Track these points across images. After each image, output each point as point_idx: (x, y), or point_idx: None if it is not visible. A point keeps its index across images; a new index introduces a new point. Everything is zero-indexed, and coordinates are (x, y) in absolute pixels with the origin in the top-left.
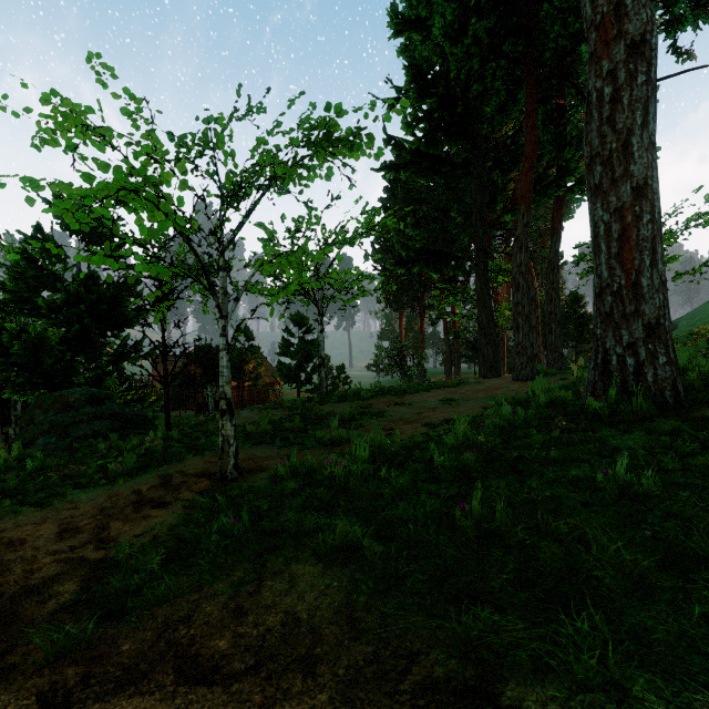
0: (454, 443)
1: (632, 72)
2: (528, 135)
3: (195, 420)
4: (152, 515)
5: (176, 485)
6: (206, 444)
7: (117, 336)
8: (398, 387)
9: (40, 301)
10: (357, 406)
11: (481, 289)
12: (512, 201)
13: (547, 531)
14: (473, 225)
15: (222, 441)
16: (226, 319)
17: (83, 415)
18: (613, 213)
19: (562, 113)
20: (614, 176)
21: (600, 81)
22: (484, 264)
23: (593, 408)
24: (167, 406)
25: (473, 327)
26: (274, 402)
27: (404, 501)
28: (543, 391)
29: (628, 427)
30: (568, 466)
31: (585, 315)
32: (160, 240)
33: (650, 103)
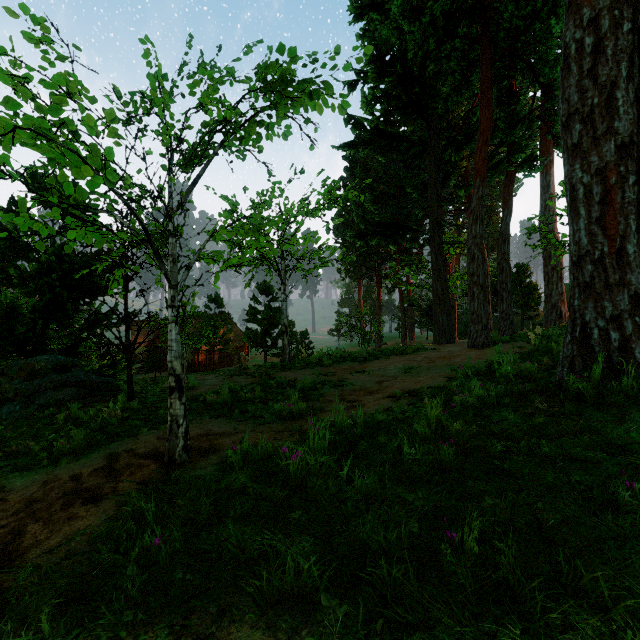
0: (427, 432)
1: (617, 19)
2: (483, 112)
3: (160, 387)
4: (79, 515)
5: (120, 470)
6: (164, 416)
7: (90, 304)
8: (358, 353)
9: (12, 271)
10: (318, 373)
11: (436, 260)
12: (464, 178)
13: (579, 589)
14: (428, 199)
15: (170, 421)
16: (175, 289)
17: (48, 383)
18: (594, 174)
19: (513, 93)
20: (595, 134)
21: (580, 31)
22: (439, 236)
23: (575, 387)
24: (130, 374)
25: (426, 295)
26: (239, 368)
27: (372, 513)
28: (508, 363)
29: (621, 411)
30: (568, 467)
31: (530, 284)
32: (108, 205)
33: (637, 53)
